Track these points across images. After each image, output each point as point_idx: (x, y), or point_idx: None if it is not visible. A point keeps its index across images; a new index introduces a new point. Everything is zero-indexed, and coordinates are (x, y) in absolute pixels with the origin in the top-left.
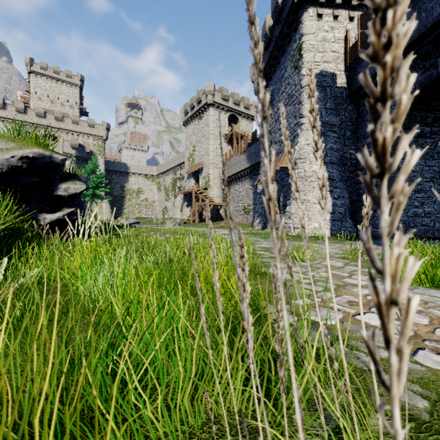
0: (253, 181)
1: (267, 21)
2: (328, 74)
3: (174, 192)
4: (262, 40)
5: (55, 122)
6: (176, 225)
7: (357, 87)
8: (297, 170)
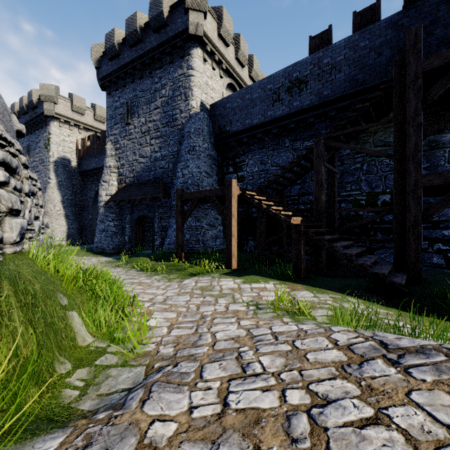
0: None
1: (24, 99)
2: (67, 159)
3: None
4: (20, 108)
5: None
6: None
7: (82, 171)
8: (46, 209)
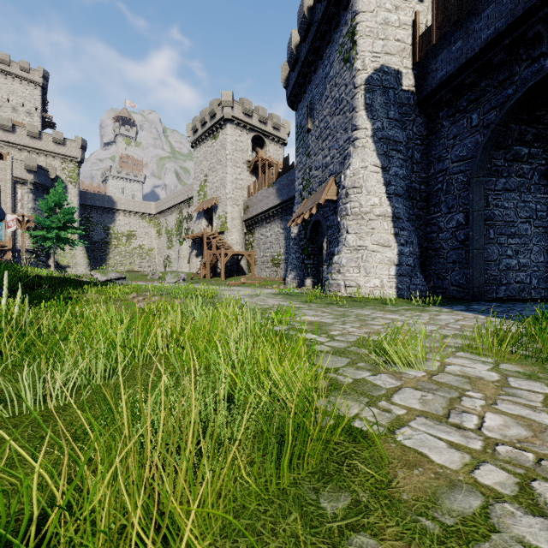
0: (285, 222)
1: None
2: (392, 71)
3: (180, 236)
4: (299, 26)
5: (0, 132)
6: (179, 282)
7: (430, 91)
8: (349, 204)
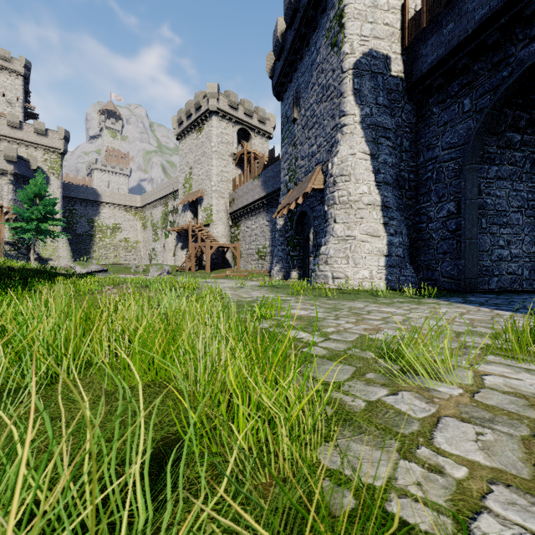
0: (270, 215)
1: None
2: (380, 56)
3: (165, 229)
4: (285, 13)
5: None
6: (163, 274)
7: (420, 76)
8: (337, 193)
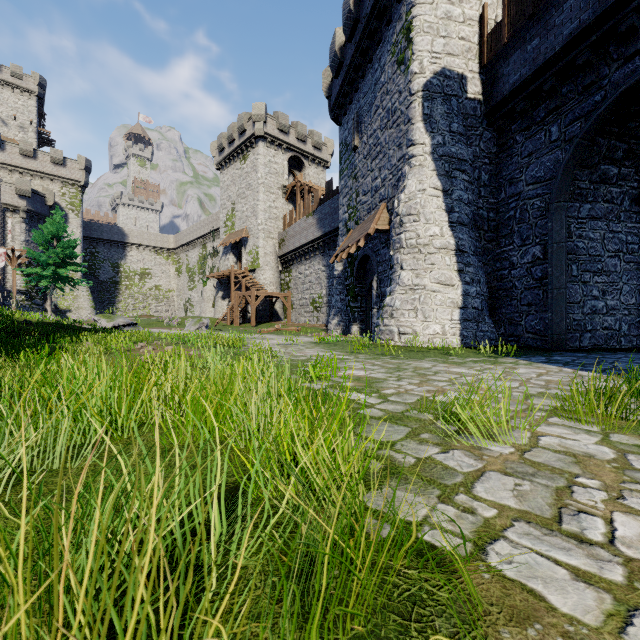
0: (327, 258)
1: None
2: (455, 75)
3: (203, 275)
4: (344, 23)
5: None
6: (201, 329)
7: (500, 99)
8: (404, 235)
